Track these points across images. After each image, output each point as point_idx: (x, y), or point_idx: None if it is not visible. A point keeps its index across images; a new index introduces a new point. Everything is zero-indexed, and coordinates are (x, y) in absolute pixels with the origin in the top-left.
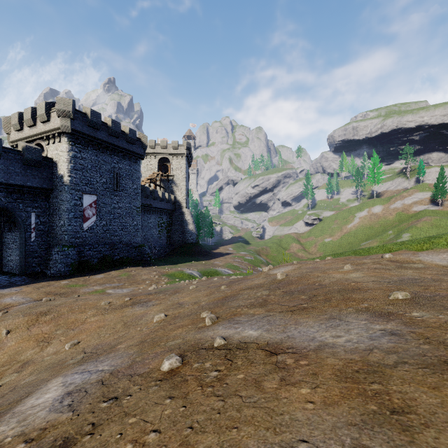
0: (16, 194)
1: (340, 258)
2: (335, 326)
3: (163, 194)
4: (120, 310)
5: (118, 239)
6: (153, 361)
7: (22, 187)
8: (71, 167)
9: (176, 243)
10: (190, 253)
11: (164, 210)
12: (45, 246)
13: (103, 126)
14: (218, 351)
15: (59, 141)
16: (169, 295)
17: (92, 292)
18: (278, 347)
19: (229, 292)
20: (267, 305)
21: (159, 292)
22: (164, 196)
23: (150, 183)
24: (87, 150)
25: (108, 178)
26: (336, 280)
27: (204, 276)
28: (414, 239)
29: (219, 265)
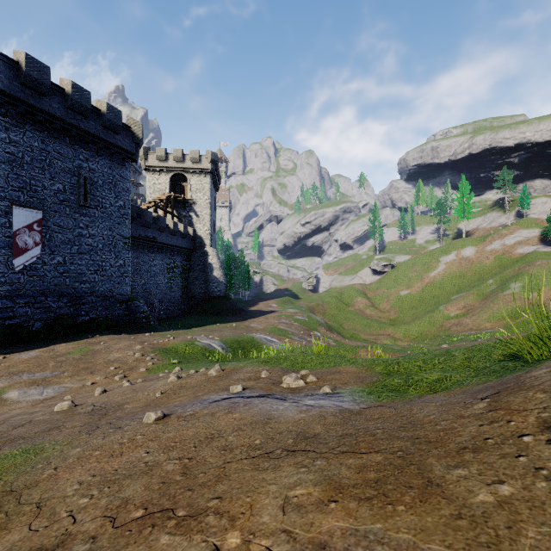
0: None
1: None
2: None
3: (175, 224)
4: None
5: (88, 287)
6: None
7: None
8: None
9: (196, 296)
10: (216, 311)
11: (178, 248)
12: None
13: (57, 92)
14: None
15: None
16: None
17: None
18: None
19: None
20: None
21: None
22: (176, 227)
23: (155, 208)
24: (22, 130)
25: (67, 183)
26: None
27: (232, 348)
28: None
29: (257, 329)
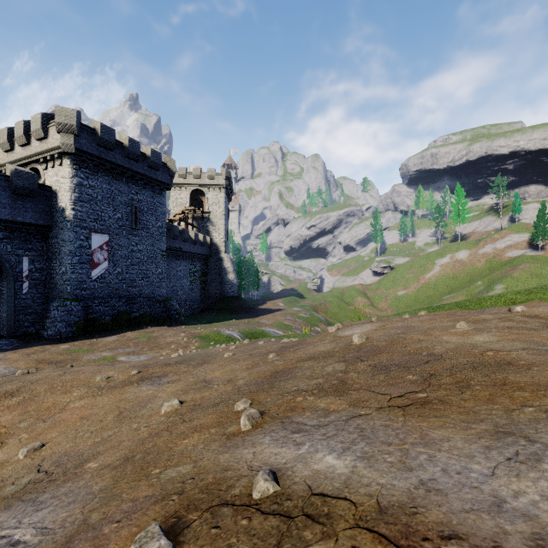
0: (2, 232)
1: (440, 313)
2: (530, 459)
3: (196, 235)
4: (120, 390)
5: (137, 290)
6: (117, 533)
7: (11, 224)
8: (76, 198)
9: (213, 296)
10: (230, 309)
11: (198, 255)
12: (41, 300)
13: (118, 146)
14: (261, 521)
15: (59, 163)
16: (194, 366)
17: (99, 359)
18: (412, 527)
19: (280, 365)
20: (349, 392)
21: (182, 361)
22: (197, 237)
23: (179, 221)
24: (96, 177)
25: (124, 212)
26: (455, 346)
27: (247, 338)
28: (546, 286)
29: (266, 324)
